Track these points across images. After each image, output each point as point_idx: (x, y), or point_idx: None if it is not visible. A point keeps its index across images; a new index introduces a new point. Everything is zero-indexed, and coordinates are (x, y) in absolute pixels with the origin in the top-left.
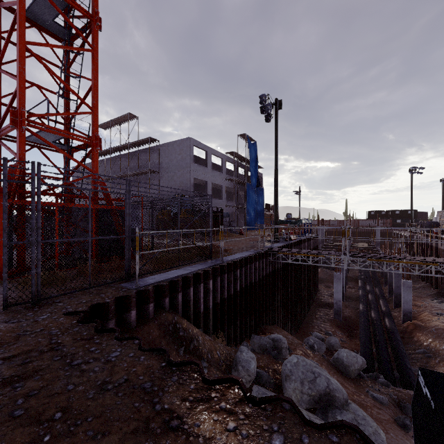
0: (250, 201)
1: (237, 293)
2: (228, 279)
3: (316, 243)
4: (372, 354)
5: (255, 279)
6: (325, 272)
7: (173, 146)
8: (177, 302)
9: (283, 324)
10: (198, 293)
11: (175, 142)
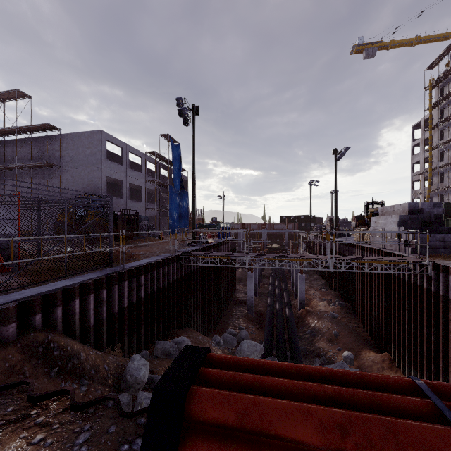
0: (173, 204)
1: (141, 301)
2: (130, 287)
3: (234, 246)
4: (273, 340)
5: (164, 284)
6: (244, 272)
7: (79, 137)
8: (54, 318)
9: (197, 325)
10: (86, 305)
11: (83, 134)
